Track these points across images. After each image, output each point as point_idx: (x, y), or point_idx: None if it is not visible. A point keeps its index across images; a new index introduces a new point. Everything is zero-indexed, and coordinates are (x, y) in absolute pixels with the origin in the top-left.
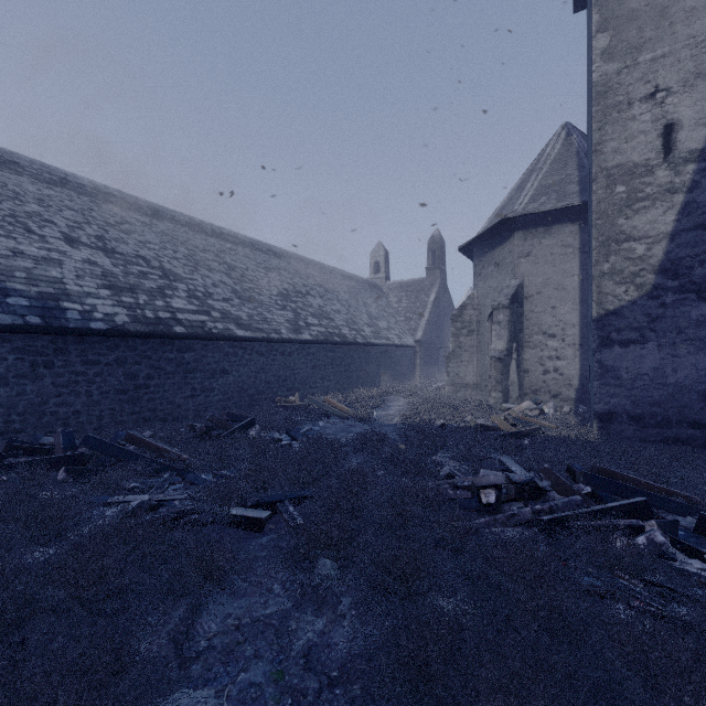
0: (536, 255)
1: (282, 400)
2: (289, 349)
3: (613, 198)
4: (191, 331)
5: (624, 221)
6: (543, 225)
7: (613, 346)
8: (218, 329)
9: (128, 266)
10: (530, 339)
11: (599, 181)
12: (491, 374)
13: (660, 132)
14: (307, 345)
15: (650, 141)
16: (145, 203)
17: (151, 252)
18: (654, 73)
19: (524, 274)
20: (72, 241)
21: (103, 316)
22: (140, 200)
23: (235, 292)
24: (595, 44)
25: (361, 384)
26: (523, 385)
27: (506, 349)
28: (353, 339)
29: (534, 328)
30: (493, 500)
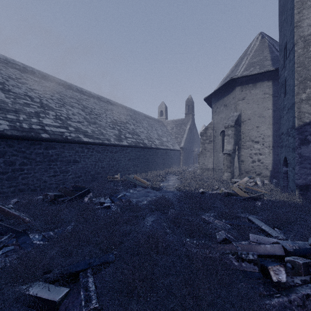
0: (248, 99)
1: (111, 177)
2: (115, 149)
3: (308, 53)
4: (53, 137)
5: None
6: (252, 83)
7: (309, 144)
8: (72, 136)
9: (17, 99)
10: (244, 144)
11: (299, 44)
12: (224, 163)
13: None
14: (125, 148)
15: None
16: (37, 71)
17: (36, 94)
18: None
19: (241, 109)
20: None
21: None
22: (35, 69)
23: (85, 119)
24: None
25: (154, 168)
26: (241, 169)
27: (233, 149)
28: (150, 145)
29: (247, 138)
30: (284, 278)
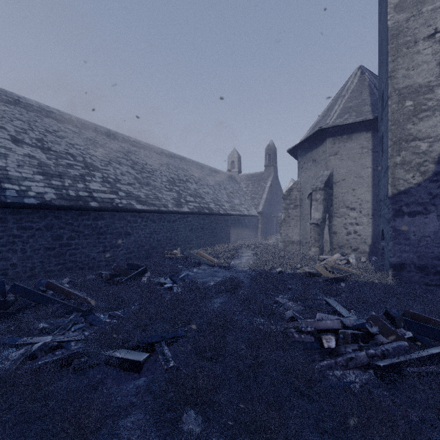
0: (342, 154)
1: (169, 253)
2: (174, 217)
3: (404, 109)
4: (102, 205)
5: (412, 126)
6: (346, 133)
7: (404, 216)
8: (123, 204)
9: (59, 159)
10: (337, 211)
11: (393, 98)
12: (311, 235)
13: (438, 62)
14: (186, 215)
15: (431, 68)
16: (76, 119)
17: (78, 150)
18: (434, 19)
19: (333, 167)
20: (17, 141)
21: (35, 194)
22: (73, 116)
23: (137, 179)
24: (389, 0)
25: (222, 241)
26: (333, 242)
27: (322, 218)
28: (217, 211)
29: (340, 203)
30: (334, 345)
